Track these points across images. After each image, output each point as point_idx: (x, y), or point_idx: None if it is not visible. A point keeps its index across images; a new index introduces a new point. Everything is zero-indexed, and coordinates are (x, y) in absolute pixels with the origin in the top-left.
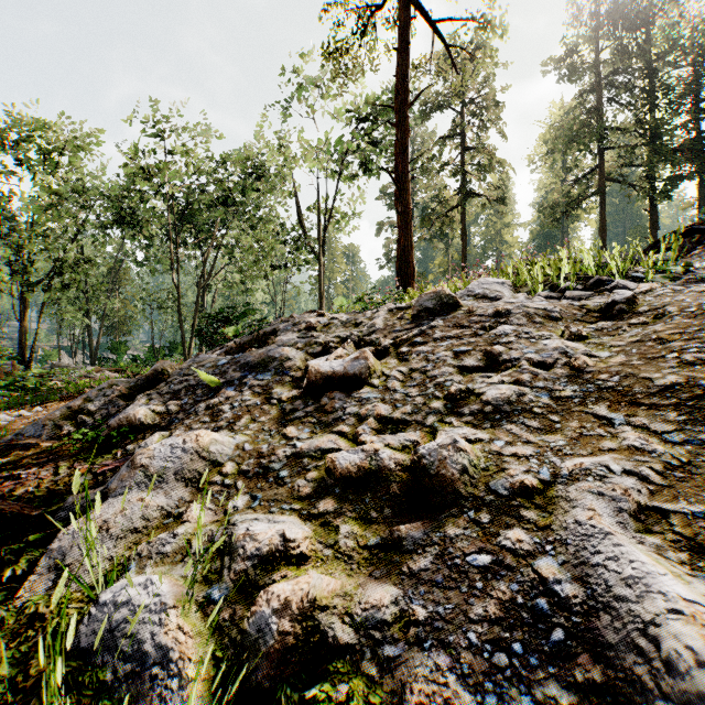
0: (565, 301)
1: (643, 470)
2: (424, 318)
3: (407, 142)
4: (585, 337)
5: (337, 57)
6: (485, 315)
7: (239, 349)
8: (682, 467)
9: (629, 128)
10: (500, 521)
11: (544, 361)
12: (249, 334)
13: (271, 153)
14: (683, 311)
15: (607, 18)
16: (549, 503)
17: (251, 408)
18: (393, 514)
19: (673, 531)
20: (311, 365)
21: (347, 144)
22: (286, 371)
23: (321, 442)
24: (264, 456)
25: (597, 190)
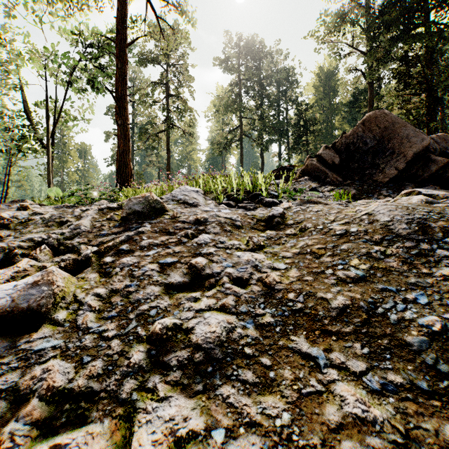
0: (240, 210)
1: None
2: (133, 221)
3: (125, 72)
4: (263, 246)
5: None
6: (187, 222)
7: None
8: (409, 446)
9: (253, 110)
10: None
11: (242, 277)
12: None
13: None
14: (315, 227)
15: (244, 48)
16: None
17: None
18: None
19: None
20: None
21: (75, 60)
22: None
23: None
24: None
25: (239, 138)
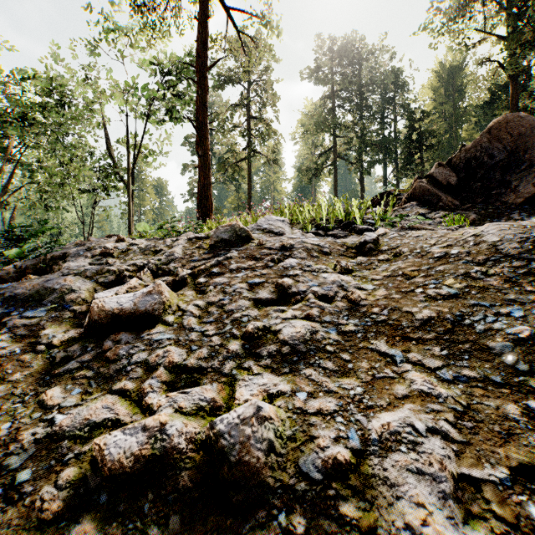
0: (330, 238)
1: (440, 423)
2: (221, 249)
3: (206, 98)
4: (351, 270)
5: (144, 12)
6: (273, 248)
7: (20, 274)
8: (467, 413)
9: (350, 126)
10: (318, 528)
11: (327, 294)
12: (34, 257)
13: (79, 84)
14: (412, 251)
15: (338, 52)
16: (366, 485)
17: (5, 359)
18: (182, 524)
19: (495, 513)
20: (94, 300)
21: (154, 92)
22: (68, 305)
23: (92, 410)
24: (1, 445)
25: (333, 162)
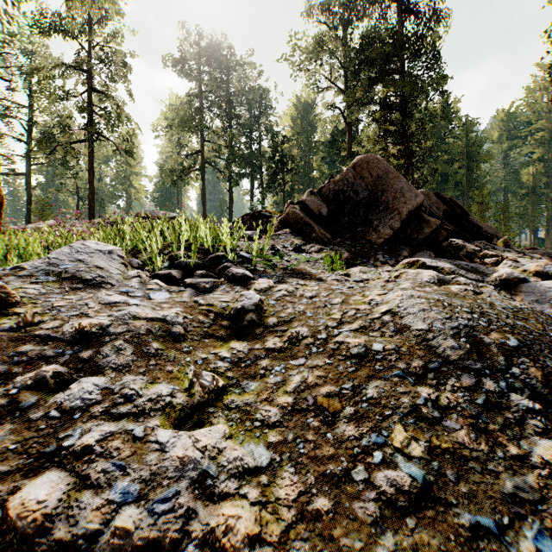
0: (188, 290)
1: None
2: None
3: None
4: (222, 388)
5: None
6: (55, 338)
7: None
8: None
9: (219, 132)
10: None
11: (160, 537)
12: None
13: None
14: (314, 333)
15: (207, 49)
16: None
17: None
18: None
19: None
20: None
21: None
22: None
23: None
24: None
25: (201, 167)
